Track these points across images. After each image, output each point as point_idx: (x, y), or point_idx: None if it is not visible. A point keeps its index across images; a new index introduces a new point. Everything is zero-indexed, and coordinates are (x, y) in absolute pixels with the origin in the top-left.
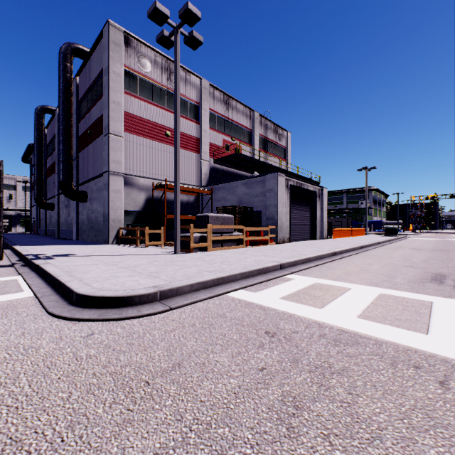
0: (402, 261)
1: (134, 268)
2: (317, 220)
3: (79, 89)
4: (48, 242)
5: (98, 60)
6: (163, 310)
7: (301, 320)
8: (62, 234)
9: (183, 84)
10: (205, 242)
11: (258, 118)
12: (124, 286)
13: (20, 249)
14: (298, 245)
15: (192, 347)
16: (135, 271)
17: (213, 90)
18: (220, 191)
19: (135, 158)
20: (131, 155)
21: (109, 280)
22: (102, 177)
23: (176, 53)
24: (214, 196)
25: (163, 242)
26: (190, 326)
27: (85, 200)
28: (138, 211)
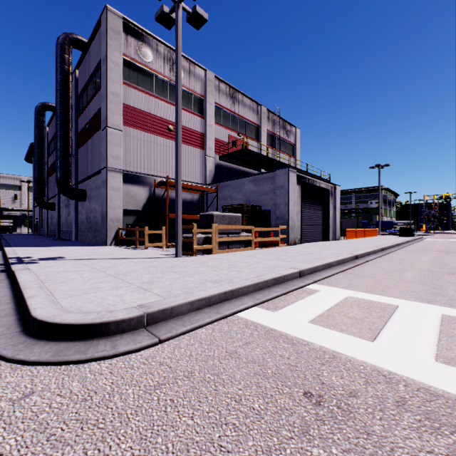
0: (438, 267)
1: (124, 276)
2: (329, 220)
3: (79, 83)
4: (45, 243)
5: (97, 50)
6: (148, 344)
7: (352, 365)
8: (62, 235)
9: (186, 75)
10: (210, 244)
11: (265, 113)
12: (101, 305)
13: (10, 251)
14: (311, 247)
15: (185, 431)
16: (124, 280)
17: (219, 83)
18: (225, 189)
19: (135, 154)
20: (131, 150)
21: (85, 294)
22: (101, 174)
23: (177, 31)
24: (219, 194)
25: (165, 244)
26: (186, 377)
27: (84, 199)
28: (139, 210)
